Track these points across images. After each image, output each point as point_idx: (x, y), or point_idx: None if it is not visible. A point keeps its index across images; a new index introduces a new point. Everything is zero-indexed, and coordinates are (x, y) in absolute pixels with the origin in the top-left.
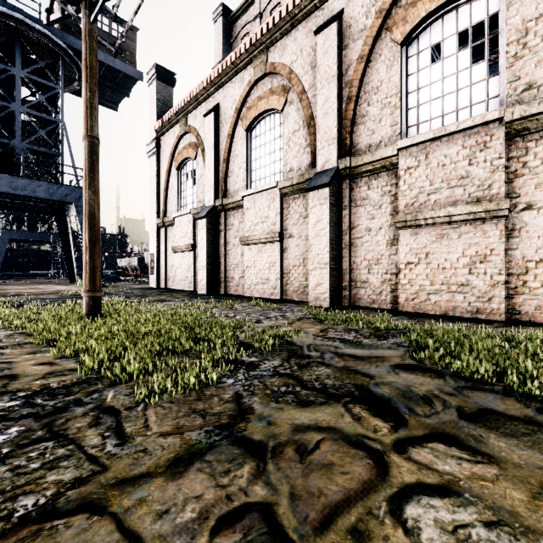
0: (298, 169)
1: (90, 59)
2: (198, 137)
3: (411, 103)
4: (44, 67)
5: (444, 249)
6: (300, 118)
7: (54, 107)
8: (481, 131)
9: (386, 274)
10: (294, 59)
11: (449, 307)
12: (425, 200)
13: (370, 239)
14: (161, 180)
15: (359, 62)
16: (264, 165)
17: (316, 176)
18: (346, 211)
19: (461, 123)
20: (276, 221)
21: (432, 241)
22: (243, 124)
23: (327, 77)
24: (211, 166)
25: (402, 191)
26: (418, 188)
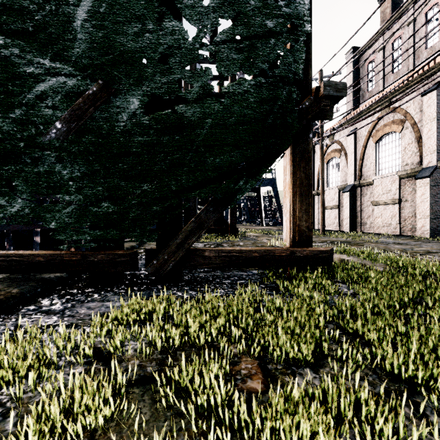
0: (411, 164)
1: (322, 155)
2: (342, 146)
3: None
4: None
5: None
6: (412, 137)
7: None
8: None
9: None
10: (408, 106)
11: None
12: None
13: None
14: (315, 169)
15: None
16: (387, 161)
17: (421, 171)
18: None
19: None
20: (396, 193)
21: None
22: (373, 139)
23: (429, 118)
24: (352, 163)
25: None
26: None
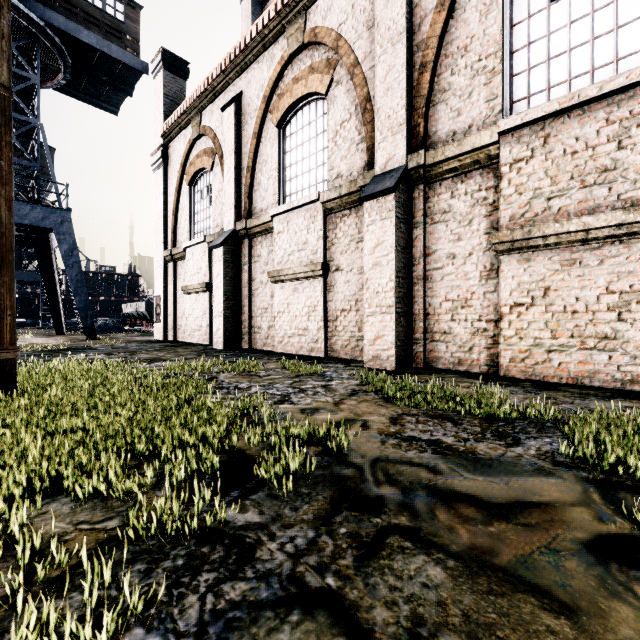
0: (348, 174)
1: None
2: (215, 139)
3: (518, 65)
4: (14, 50)
5: (574, 282)
6: (352, 102)
7: (31, 105)
8: (639, 95)
9: (479, 321)
10: (343, 20)
11: (583, 372)
12: (543, 208)
13: (454, 270)
14: (169, 200)
15: (438, 11)
16: (301, 173)
17: (374, 180)
18: (419, 230)
19: (606, 82)
20: (317, 249)
21: (554, 270)
22: (273, 117)
23: (390, 36)
24: (231, 177)
25: (506, 196)
26: (532, 191)
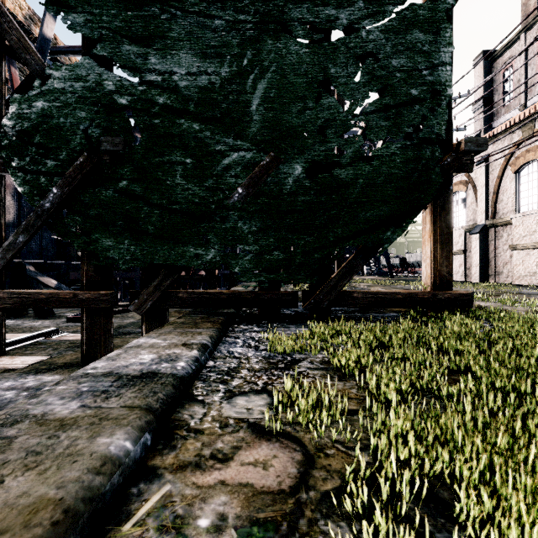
0: None
1: None
2: (469, 177)
3: None
4: None
5: None
6: None
7: None
8: None
9: None
10: None
11: None
12: None
13: None
14: None
15: None
16: (531, 195)
17: None
18: None
19: None
20: None
21: None
22: (511, 169)
23: None
24: (482, 198)
25: None
26: None
